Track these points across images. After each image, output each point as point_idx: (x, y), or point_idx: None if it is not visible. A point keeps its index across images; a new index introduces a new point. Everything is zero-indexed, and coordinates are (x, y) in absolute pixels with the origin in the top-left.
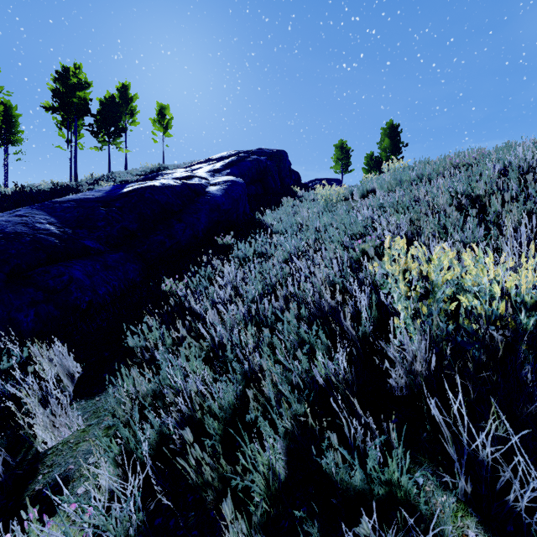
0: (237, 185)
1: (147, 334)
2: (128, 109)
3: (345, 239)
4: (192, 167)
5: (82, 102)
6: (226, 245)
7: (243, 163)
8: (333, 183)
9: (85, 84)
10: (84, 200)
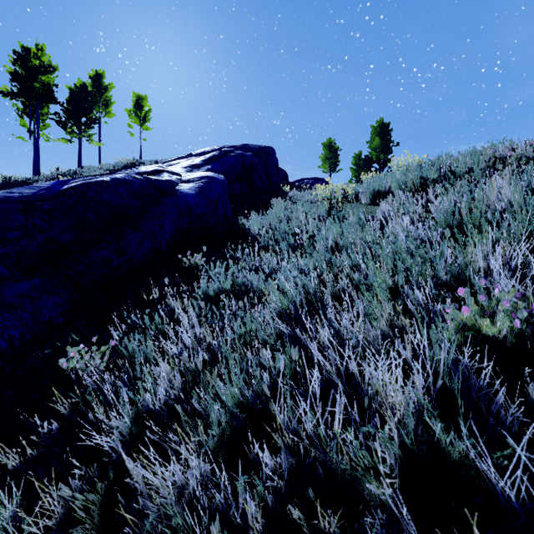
0: (215, 182)
1: (2, 486)
2: (102, 99)
3: (406, 289)
4: (170, 162)
5: (45, 88)
6: (195, 267)
7: (226, 158)
8: (320, 183)
9: (49, 67)
10: (1, 199)
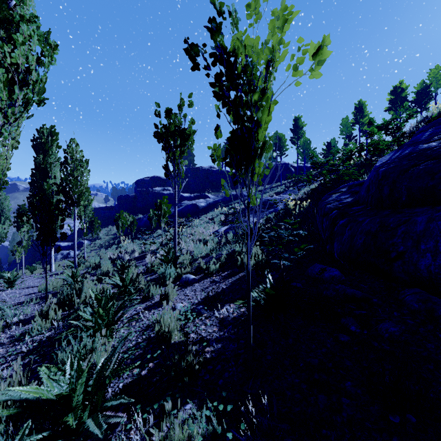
0: None
1: None
2: (437, 81)
3: None
4: None
5: (403, 99)
6: None
7: None
8: None
9: (404, 88)
10: None
